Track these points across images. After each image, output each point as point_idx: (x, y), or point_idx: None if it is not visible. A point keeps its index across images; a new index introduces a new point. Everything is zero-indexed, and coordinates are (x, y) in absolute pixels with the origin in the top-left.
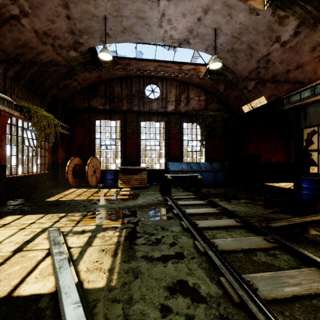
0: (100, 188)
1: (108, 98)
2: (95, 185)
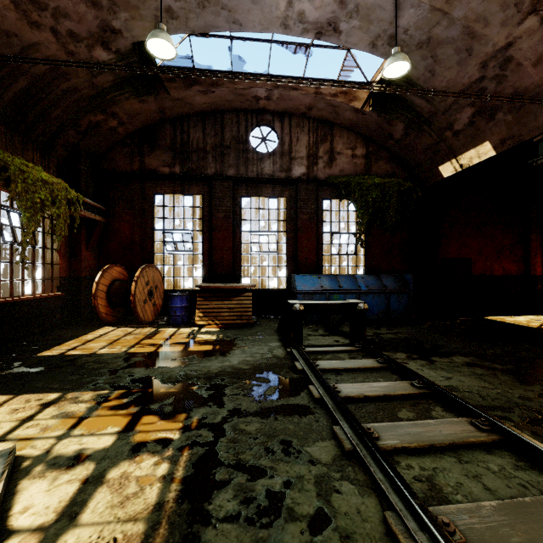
0: (161, 326)
1: (179, 152)
2: (151, 320)
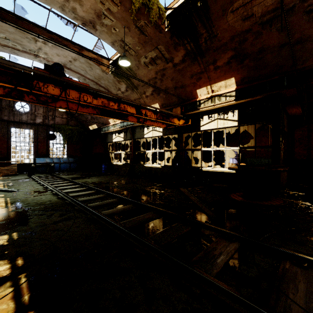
0: None
1: None
2: None
